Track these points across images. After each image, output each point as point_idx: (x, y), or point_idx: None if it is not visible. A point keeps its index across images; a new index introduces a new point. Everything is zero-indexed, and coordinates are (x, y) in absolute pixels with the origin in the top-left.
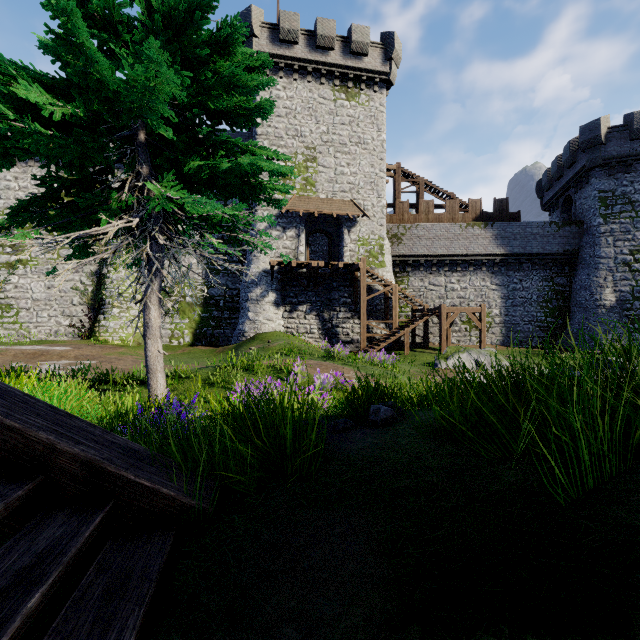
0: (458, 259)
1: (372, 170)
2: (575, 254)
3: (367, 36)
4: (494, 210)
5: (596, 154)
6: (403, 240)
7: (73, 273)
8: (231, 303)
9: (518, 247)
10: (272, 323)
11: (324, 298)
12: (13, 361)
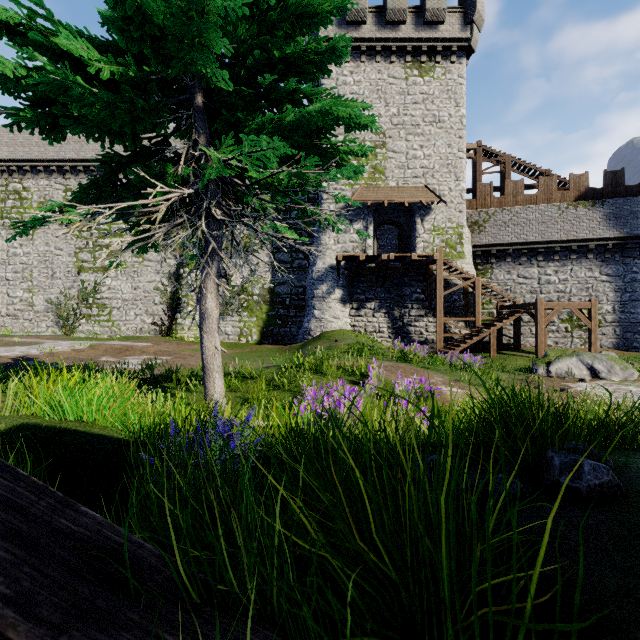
0: (556, 246)
1: (449, 150)
2: None
3: (443, 1)
4: (604, 185)
5: None
6: (485, 227)
7: (155, 275)
8: (297, 301)
9: (639, 228)
10: (338, 321)
11: (394, 294)
12: (103, 355)
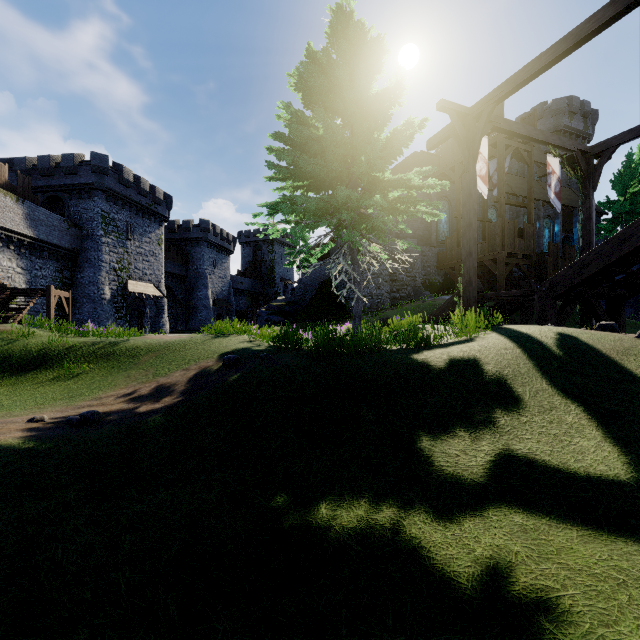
0: None
1: None
2: (78, 253)
3: None
4: (19, 185)
5: (104, 181)
6: None
7: None
8: None
9: (44, 234)
10: None
11: None
12: None
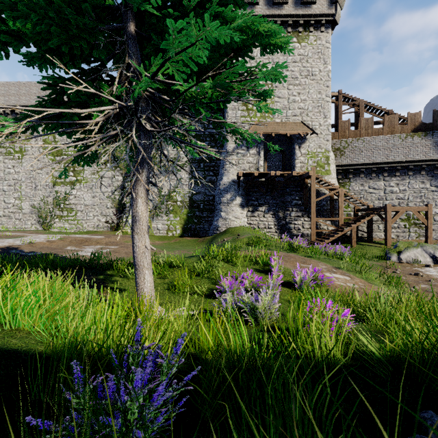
0: (397, 165)
1: (319, 96)
2: None
3: None
4: (434, 120)
5: None
6: (345, 152)
7: (107, 187)
8: (208, 206)
9: None
10: (239, 220)
11: (279, 201)
12: (68, 245)
